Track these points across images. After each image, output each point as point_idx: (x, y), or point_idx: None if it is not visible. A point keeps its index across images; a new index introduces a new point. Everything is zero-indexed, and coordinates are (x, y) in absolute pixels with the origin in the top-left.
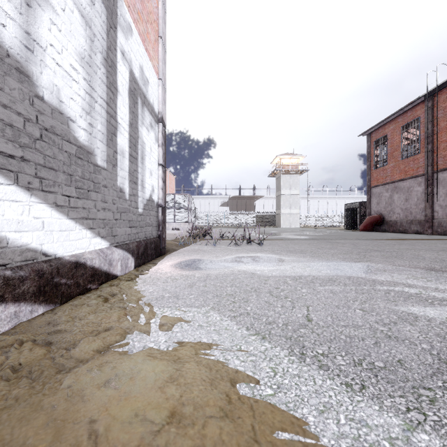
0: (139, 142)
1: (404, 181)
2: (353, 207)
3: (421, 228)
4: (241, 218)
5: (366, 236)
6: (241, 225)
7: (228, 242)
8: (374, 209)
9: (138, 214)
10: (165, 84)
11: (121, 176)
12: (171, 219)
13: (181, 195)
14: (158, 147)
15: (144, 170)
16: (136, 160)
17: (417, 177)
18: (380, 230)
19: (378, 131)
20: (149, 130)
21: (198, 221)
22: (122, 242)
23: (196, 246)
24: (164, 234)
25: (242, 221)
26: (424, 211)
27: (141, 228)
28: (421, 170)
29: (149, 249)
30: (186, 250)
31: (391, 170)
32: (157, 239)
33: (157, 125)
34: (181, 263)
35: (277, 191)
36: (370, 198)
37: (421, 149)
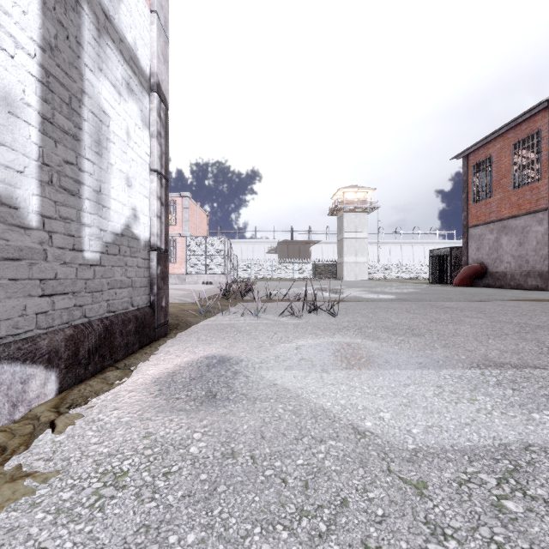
0: (86, 105)
1: (517, 218)
2: (441, 254)
3: (543, 282)
4: (293, 268)
5: (474, 294)
6: (293, 277)
7: (279, 306)
8: (473, 256)
9: (83, 264)
10: (166, 29)
11: (2, 162)
12: (201, 270)
13: (214, 237)
14: (151, 139)
15: (107, 172)
16: (74, 140)
17: (536, 212)
18: (481, 285)
19: (479, 152)
20: (121, 93)
21: (238, 272)
22: (6, 338)
23: (226, 317)
24: (164, 299)
25: (294, 272)
26: (547, 260)
27: (94, 294)
28: (543, 202)
29: (117, 336)
30: (207, 326)
31: (497, 204)
32: (145, 312)
33: (147, 96)
34: (178, 373)
35: (339, 233)
36: (467, 242)
37: (543, 173)
